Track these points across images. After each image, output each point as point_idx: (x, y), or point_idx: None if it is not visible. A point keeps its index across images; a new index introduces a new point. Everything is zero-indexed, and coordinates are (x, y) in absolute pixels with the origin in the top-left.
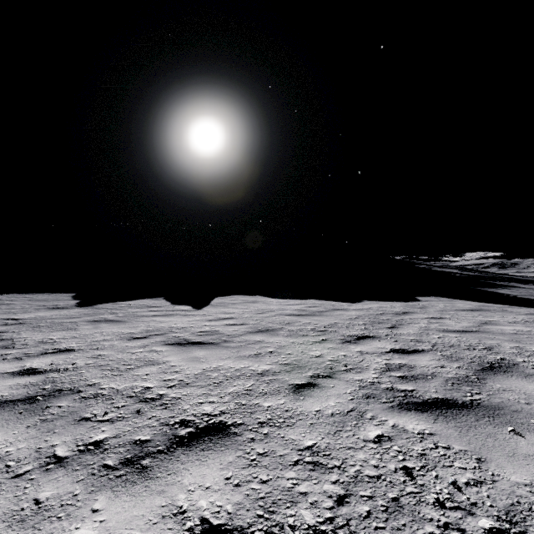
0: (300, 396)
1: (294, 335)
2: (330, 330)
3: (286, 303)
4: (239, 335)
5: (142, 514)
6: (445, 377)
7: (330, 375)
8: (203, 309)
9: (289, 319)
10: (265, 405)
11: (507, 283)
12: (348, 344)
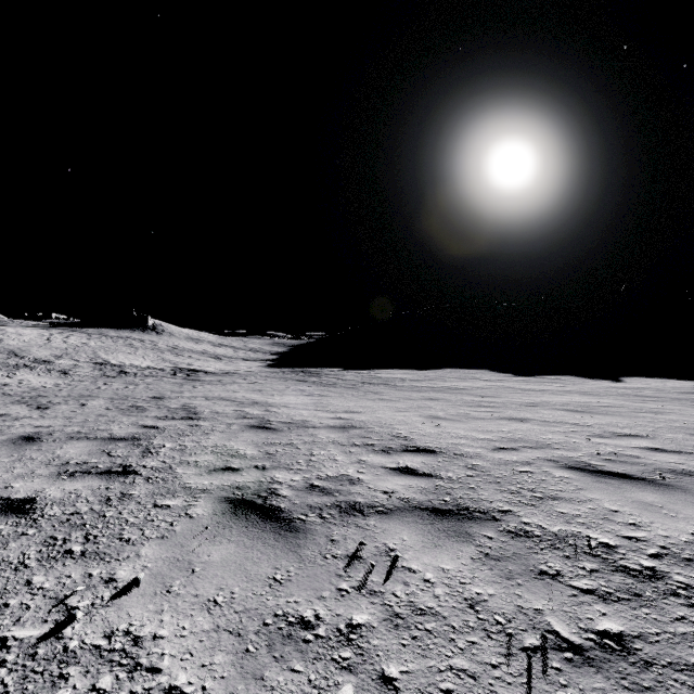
0: None
1: None
2: None
3: None
4: (677, 391)
5: (690, 401)
6: None
7: None
8: (623, 382)
9: None
10: None
11: None
12: None
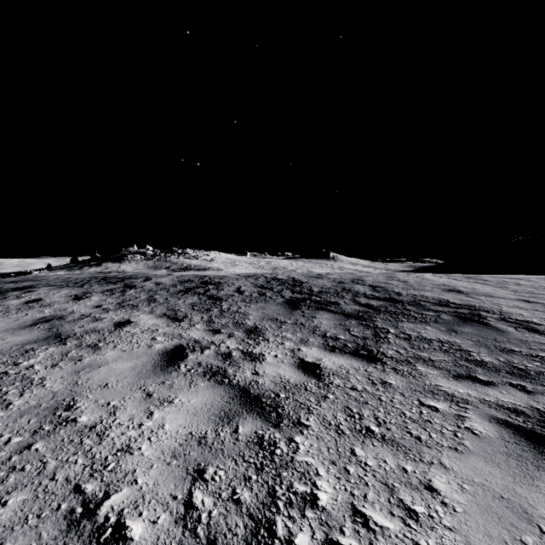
0: None
1: None
2: None
3: None
4: None
5: None
6: None
7: None
8: None
9: None
10: None
11: None
12: None
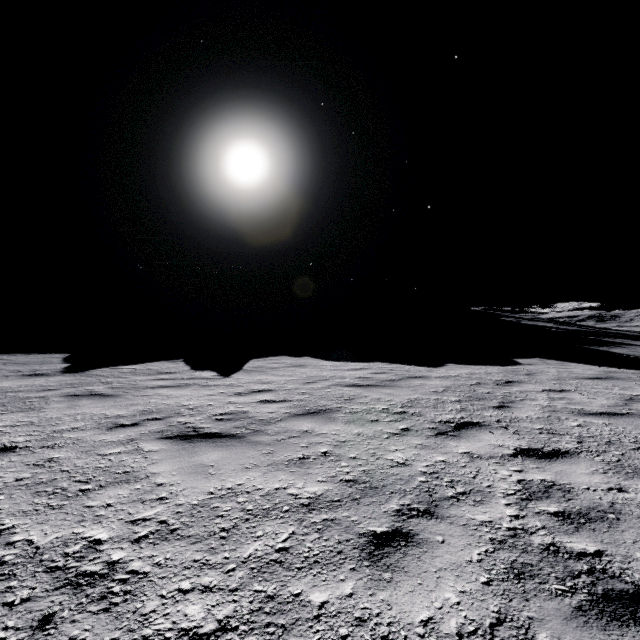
0: (384, 571)
1: (360, 421)
2: (412, 412)
3: (344, 367)
4: (276, 421)
5: None
6: (639, 516)
7: (431, 508)
8: (231, 376)
9: (349, 392)
10: (315, 599)
11: (618, 340)
12: (444, 438)
